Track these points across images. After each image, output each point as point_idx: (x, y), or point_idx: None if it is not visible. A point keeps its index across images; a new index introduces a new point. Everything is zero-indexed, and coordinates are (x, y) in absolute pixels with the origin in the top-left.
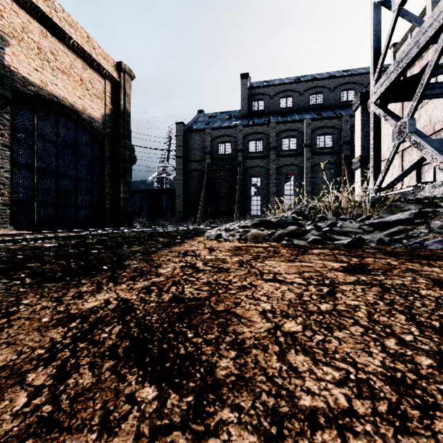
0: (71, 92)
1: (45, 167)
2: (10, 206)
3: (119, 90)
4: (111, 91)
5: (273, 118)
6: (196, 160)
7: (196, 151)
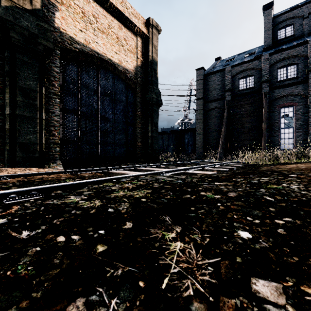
0: (109, 48)
1: (88, 111)
2: (59, 145)
3: (148, 43)
4: (142, 46)
5: (310, 38)
6: (216, 99)
7: (215, 91)
